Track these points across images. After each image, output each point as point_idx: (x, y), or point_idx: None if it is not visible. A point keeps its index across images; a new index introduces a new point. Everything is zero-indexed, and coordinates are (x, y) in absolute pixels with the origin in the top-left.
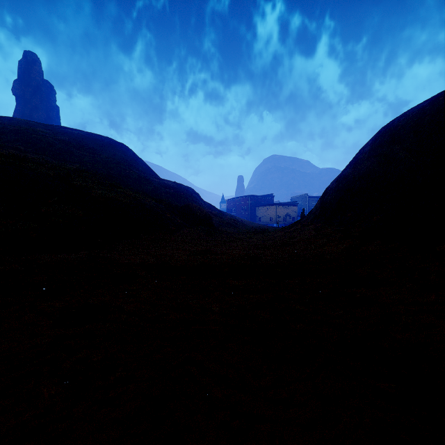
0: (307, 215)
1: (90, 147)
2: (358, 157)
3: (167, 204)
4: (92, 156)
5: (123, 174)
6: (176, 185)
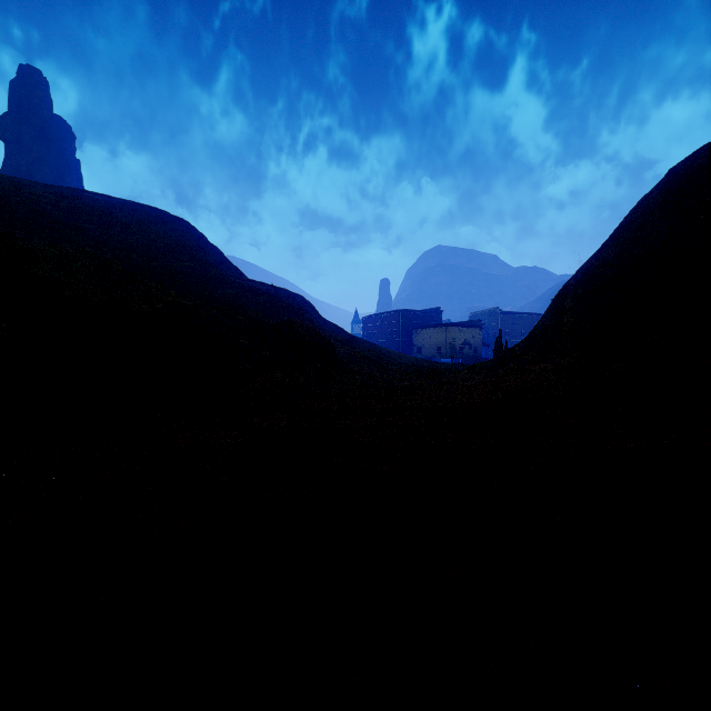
0: (526, 342)
1: (120, 222)
2: (632, 223)
3: (249, 322)
4: (121, 236)
5: (177, 268)
6: (275, 290)
